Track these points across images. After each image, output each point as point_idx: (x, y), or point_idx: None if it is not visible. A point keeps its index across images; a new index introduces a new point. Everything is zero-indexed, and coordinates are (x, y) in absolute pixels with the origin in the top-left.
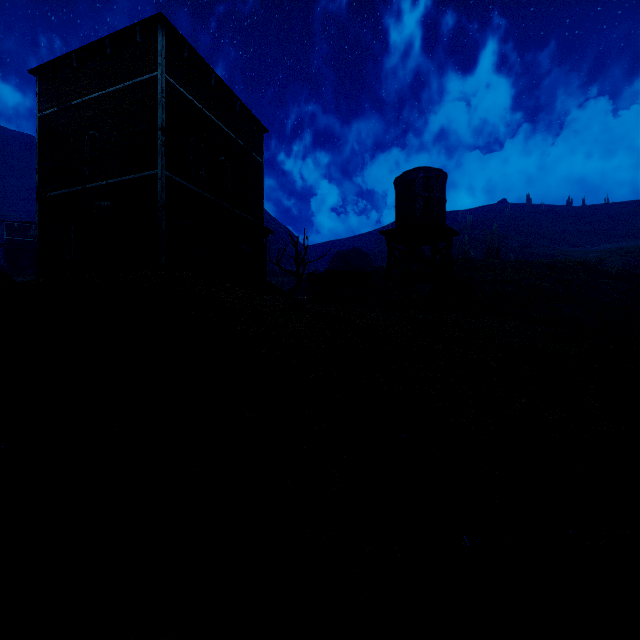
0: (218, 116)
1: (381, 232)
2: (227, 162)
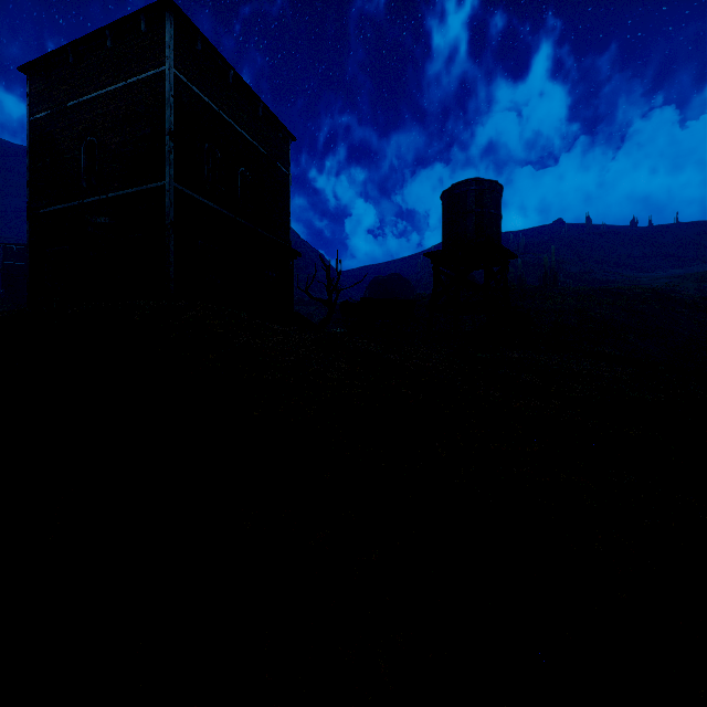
0: (237, 120)
1: (426, 254)
2: (248, 174)
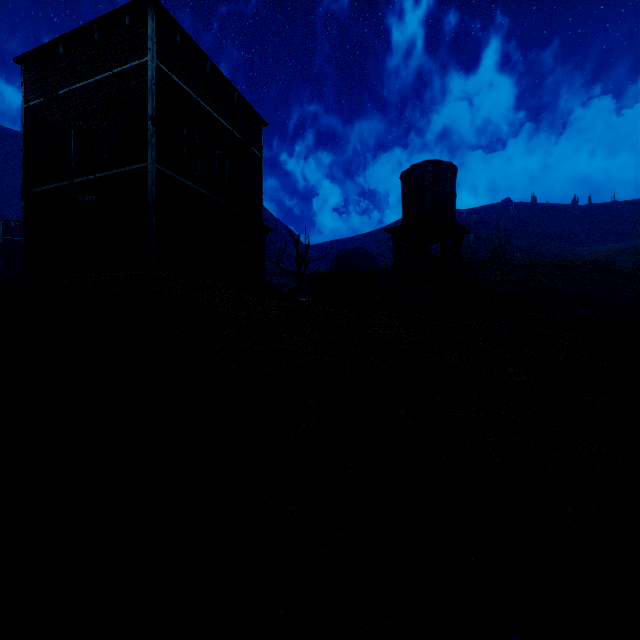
0: (214, 107)
1: (387, 230)
2: (224, 156)
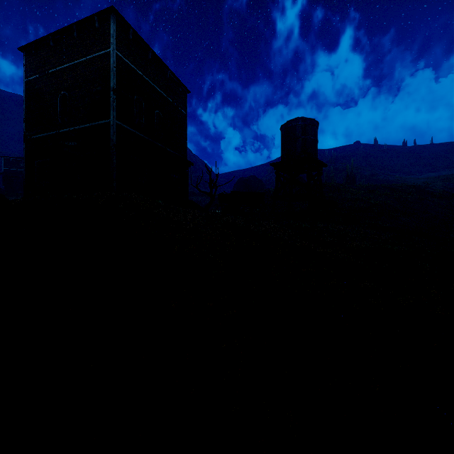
0: (154, 81)
1: (271, 164)
2: (160, 114)
